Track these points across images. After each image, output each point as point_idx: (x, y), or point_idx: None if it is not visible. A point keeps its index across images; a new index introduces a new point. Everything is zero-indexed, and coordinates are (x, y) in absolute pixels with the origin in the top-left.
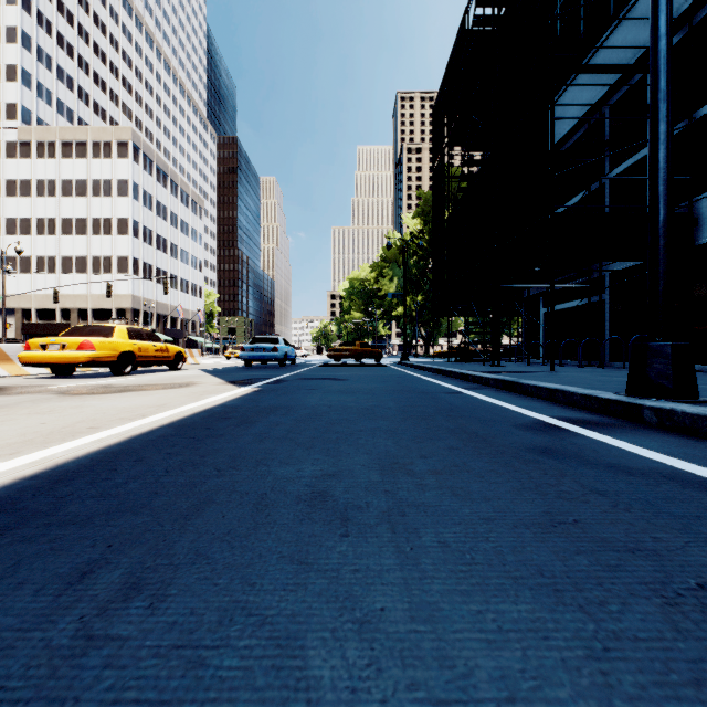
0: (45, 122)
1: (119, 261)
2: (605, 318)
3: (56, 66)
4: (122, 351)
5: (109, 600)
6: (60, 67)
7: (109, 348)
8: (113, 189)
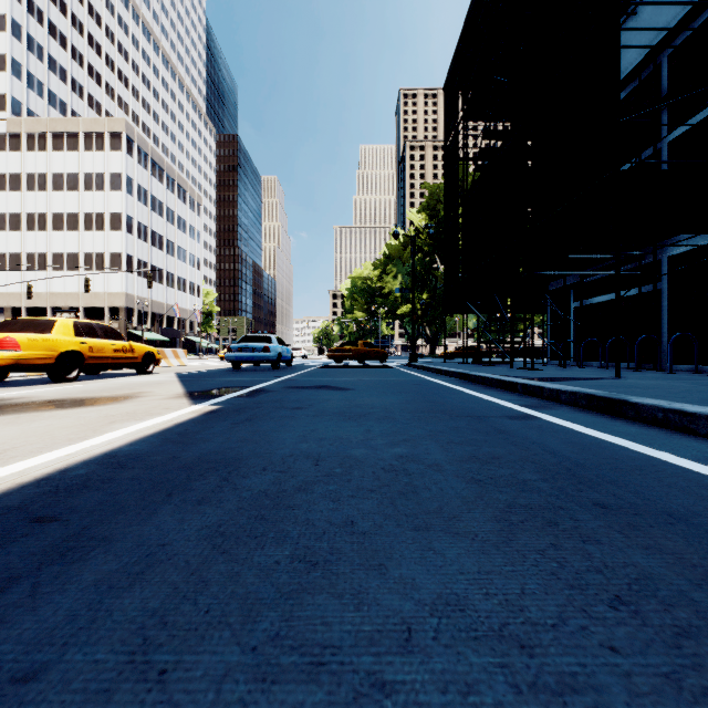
0: (37, 114)
1: (112, 258)
2: (661, 311)
3: (48, 57)
4: (63, 351)
5: None
6: (52, 58)
7: (43, 347)
8: (105, 183)
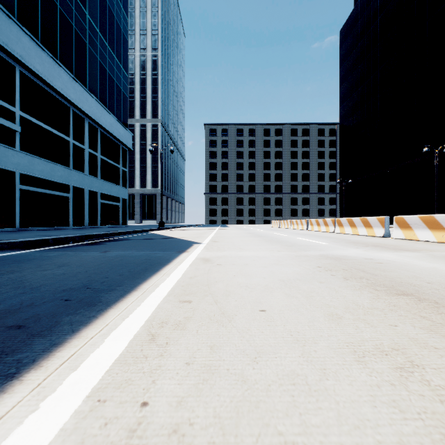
0: None
1: None
2: None
3: None
4: None
5: (116, 259)
6: None
7: None
8: None
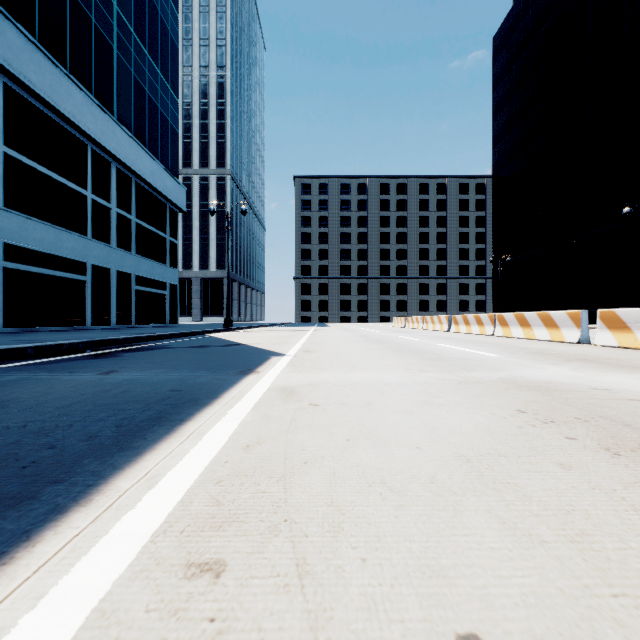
0: None
1: None
2: None
3: None
4: None
5: (115, 389)
6: None
7: None
8: None
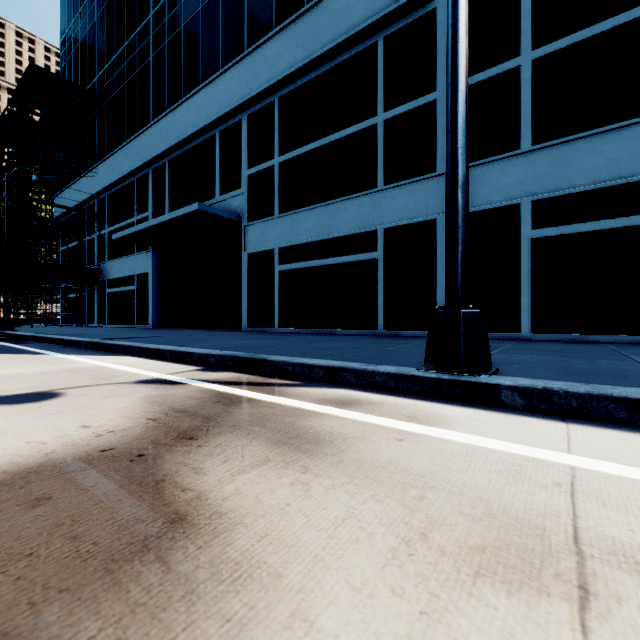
0: None
1: None
2: (86, 304)
3: None
4: None
5: None
6: None
7: None
8: None
